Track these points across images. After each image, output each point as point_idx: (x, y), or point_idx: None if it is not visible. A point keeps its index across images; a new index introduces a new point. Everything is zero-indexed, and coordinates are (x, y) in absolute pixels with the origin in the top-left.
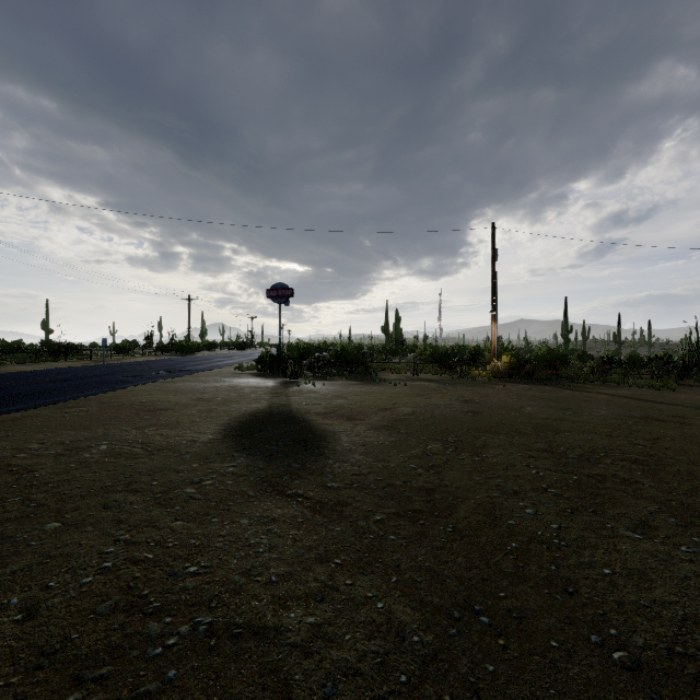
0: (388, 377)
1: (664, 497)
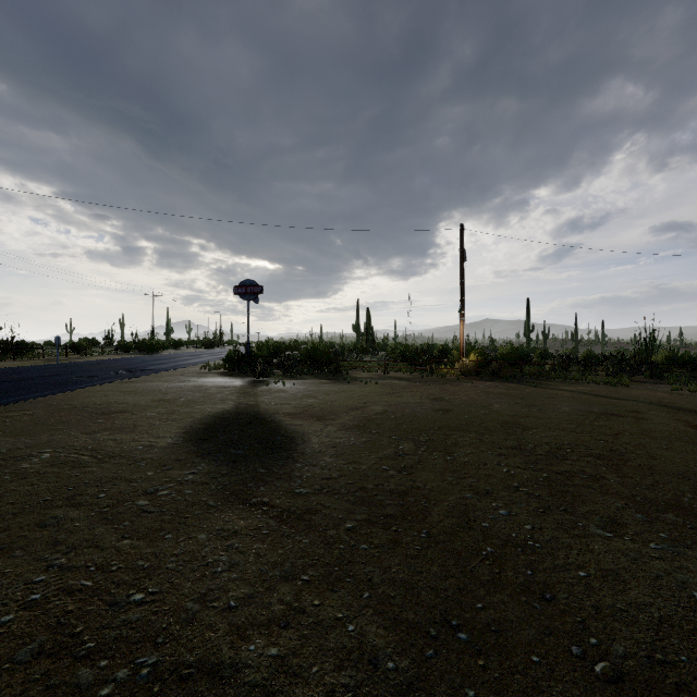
0: (359, 376)
1: (629, 492)
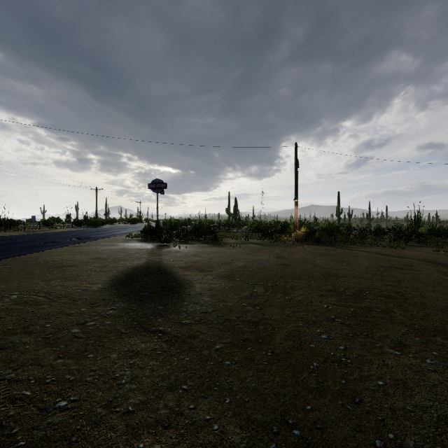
0: (229, 242)
1: (409, 321)
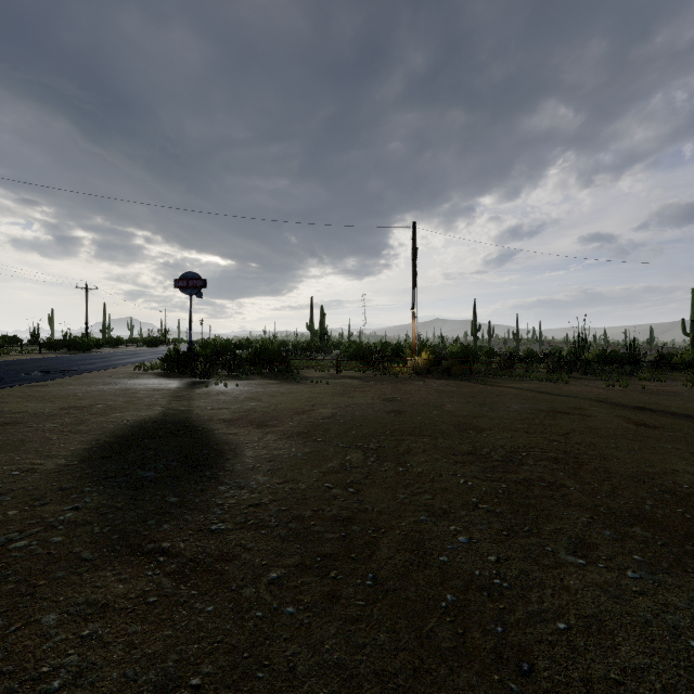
0: (311, 375)
1: (591, 502)
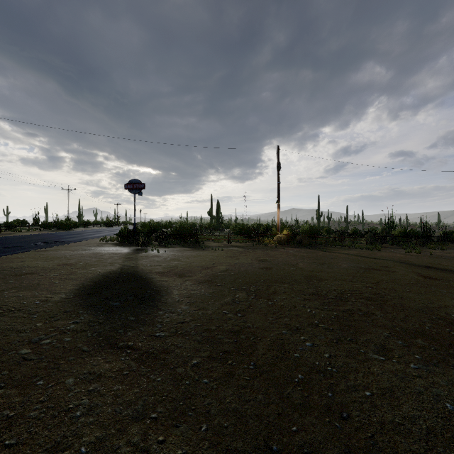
0: (211, 245)
1: (391, 324)
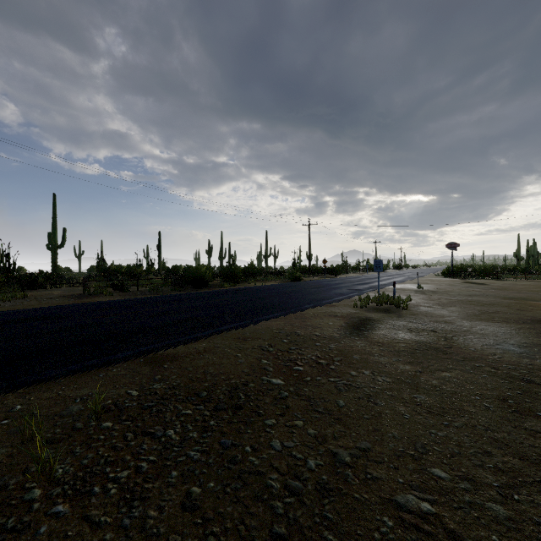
0: (509, 280)
1: None
